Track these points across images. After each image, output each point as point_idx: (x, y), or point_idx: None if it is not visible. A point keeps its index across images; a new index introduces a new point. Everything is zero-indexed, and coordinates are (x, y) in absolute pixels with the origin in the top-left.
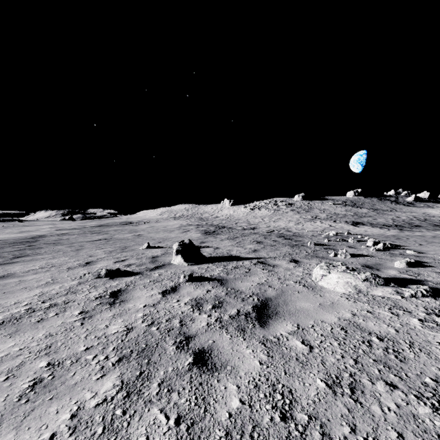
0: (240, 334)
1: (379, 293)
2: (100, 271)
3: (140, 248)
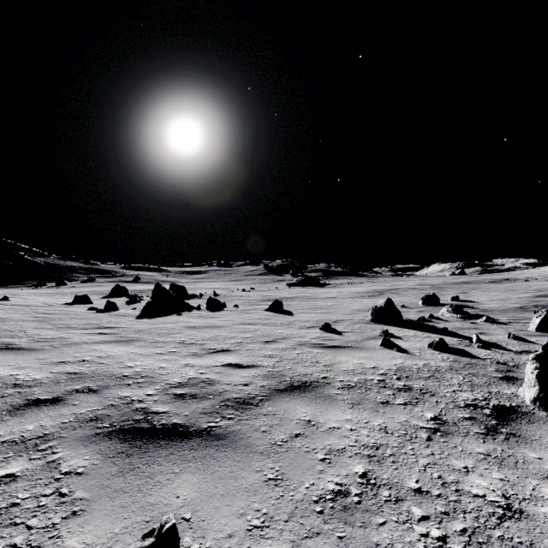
0: None
1: (446, 315)
2: None
3: None
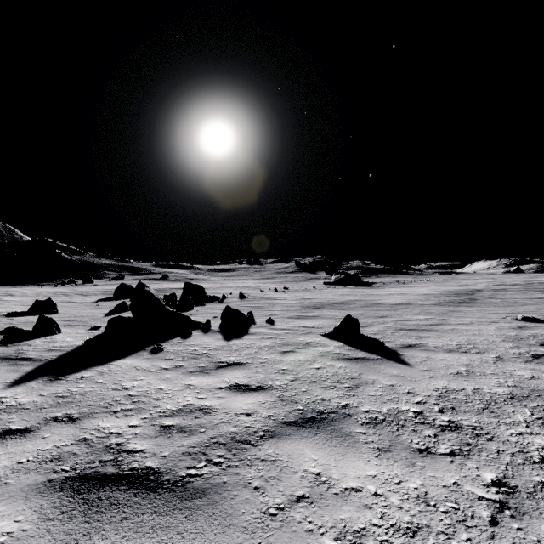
0: None
1: None
2: (517, 316)
3: None
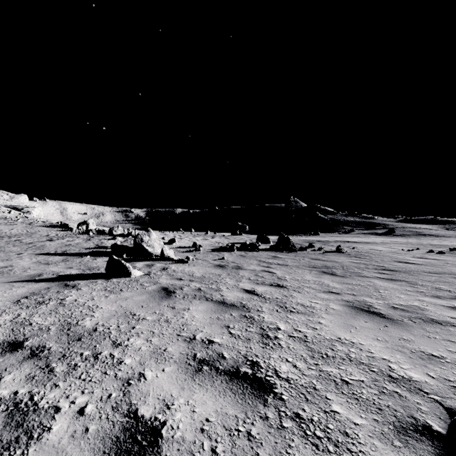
0: None
1: None
2: None
3: None
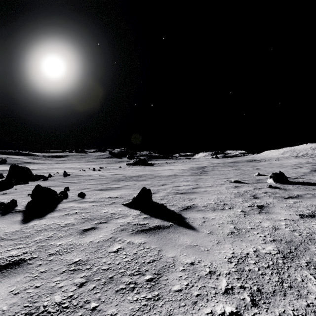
0: (273, 198)
1: None
2: (231, 180)
3: (253, 175)
